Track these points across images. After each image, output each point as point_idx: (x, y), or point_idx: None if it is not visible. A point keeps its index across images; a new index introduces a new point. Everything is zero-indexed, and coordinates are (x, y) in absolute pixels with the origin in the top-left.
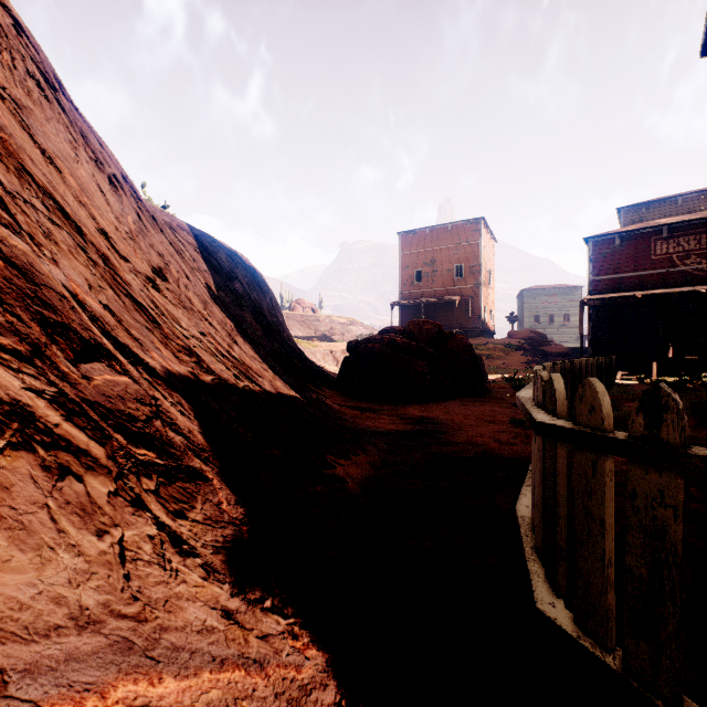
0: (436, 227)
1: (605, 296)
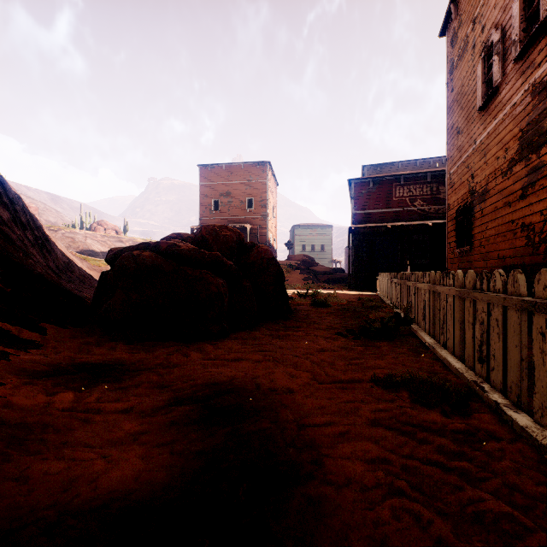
0: (232, 164)
1: (367, 225)
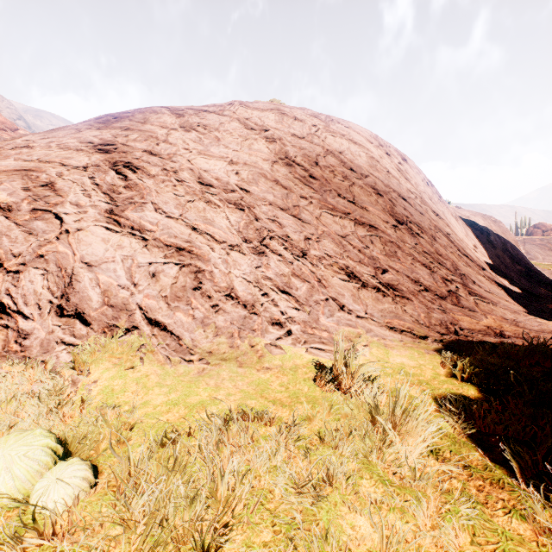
0: None
1: None
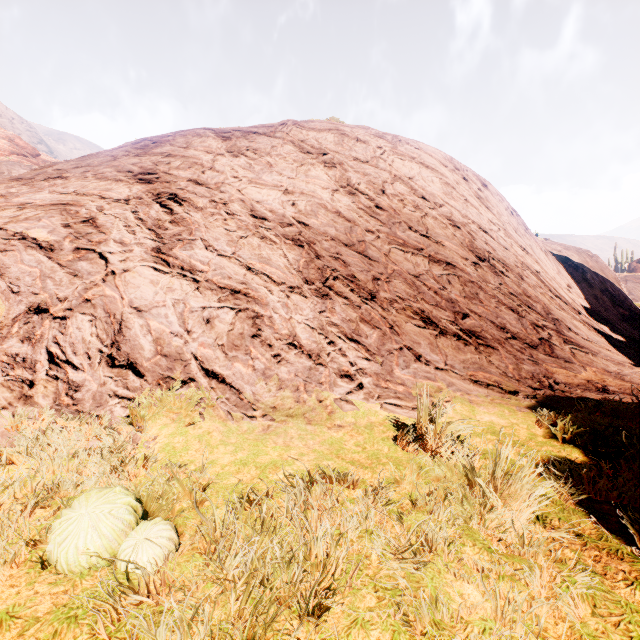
0: None
1: None
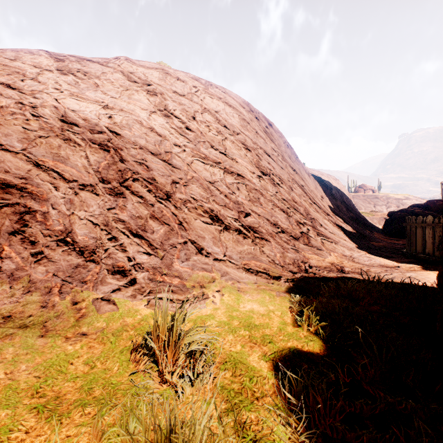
0: None
1: None
